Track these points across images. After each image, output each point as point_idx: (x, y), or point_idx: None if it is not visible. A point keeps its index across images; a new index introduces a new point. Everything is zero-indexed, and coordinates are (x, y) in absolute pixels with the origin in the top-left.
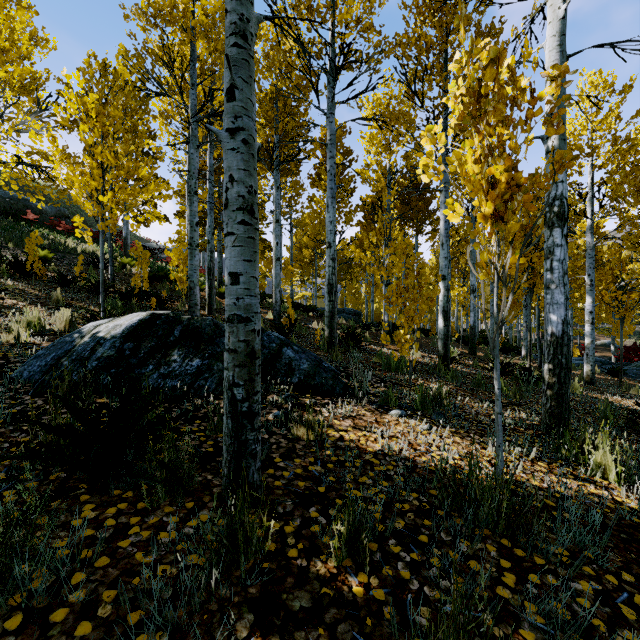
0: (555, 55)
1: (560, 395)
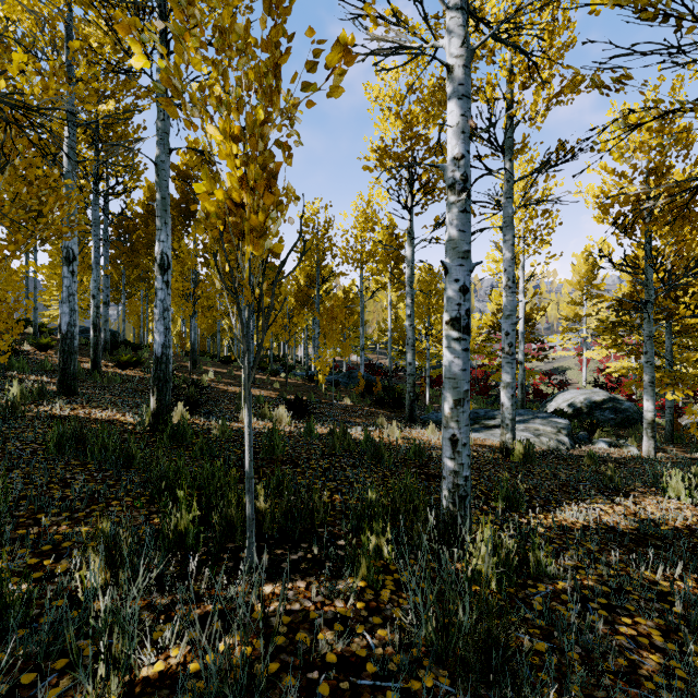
0: (66, 159)
1: (65, 369)
